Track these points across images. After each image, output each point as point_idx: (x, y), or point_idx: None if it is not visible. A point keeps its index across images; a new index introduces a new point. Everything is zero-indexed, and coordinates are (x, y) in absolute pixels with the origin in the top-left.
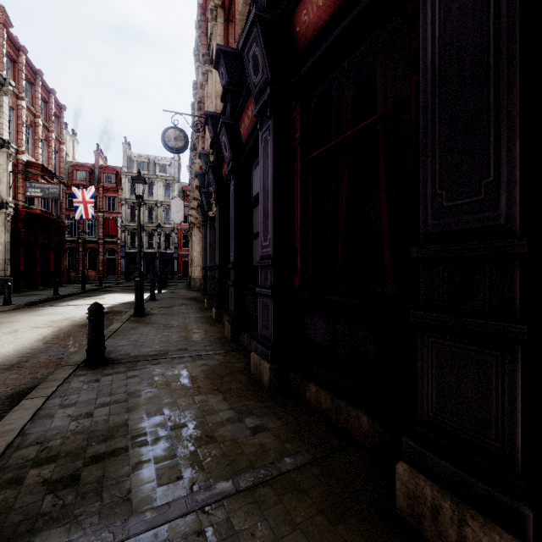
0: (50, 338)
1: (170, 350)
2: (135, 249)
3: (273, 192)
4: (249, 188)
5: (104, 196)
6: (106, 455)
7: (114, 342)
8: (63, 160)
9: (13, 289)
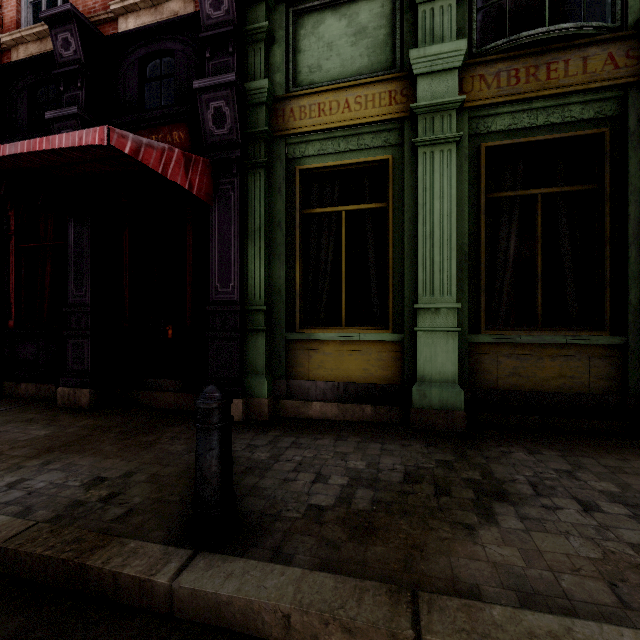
0: None
1: None
2: None
3: None
4: None
5: None
6: None
7: None
8: None
9: None
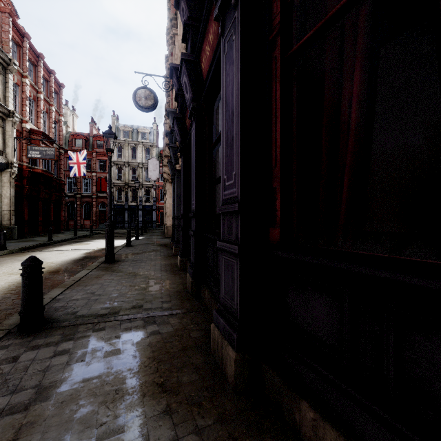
0: (14, 286)
1: (123, 307)
2: (122, 202)
3: (240, 109)
4: (211, 129)
5: (97, 159)
6: None
7: (70, 295)
8: (62, 129)
9: (19, 235)
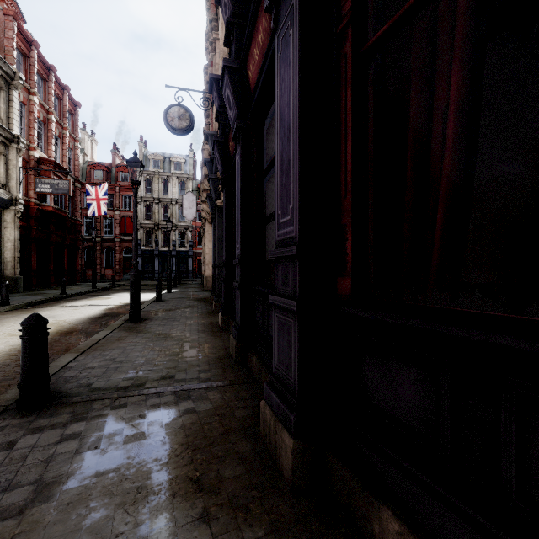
0: (16, 351)
1: (150, 378)
2: (151, 247)
3: (299, 123)
4: (260, 154)
5: (120, 195)
6: None
7: (84, 362)
8: (78, 158)
9: (25, 287)
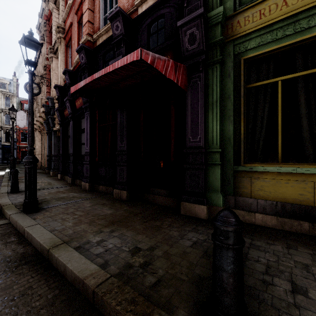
0: None
1: (45, 187)
2: None
3: (90, 133)
4: (79, 125)
5: None
6: (45, 201)
7: None
8: None
9: None
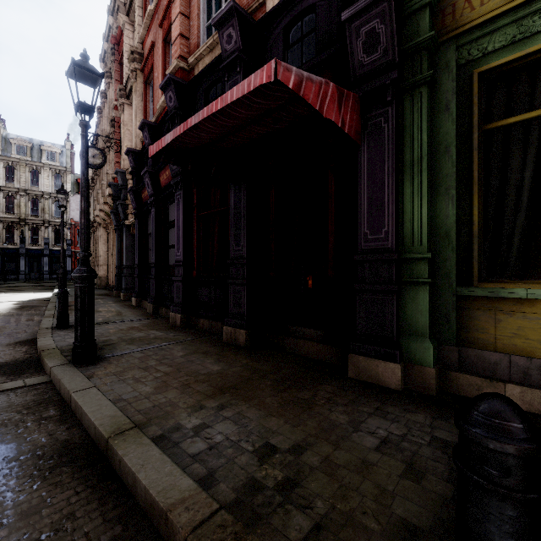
0: None
1: (111, 320)
2: (14, 245)
3: (183, 228)
4: (166, 215)
5: None
6: (109, 344)
7: None
8: None
9: None
